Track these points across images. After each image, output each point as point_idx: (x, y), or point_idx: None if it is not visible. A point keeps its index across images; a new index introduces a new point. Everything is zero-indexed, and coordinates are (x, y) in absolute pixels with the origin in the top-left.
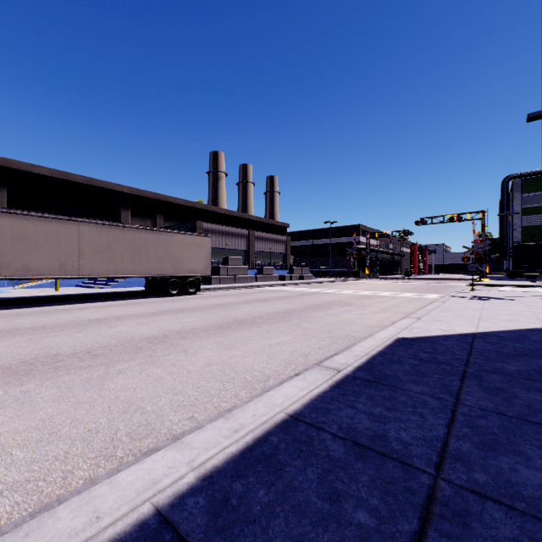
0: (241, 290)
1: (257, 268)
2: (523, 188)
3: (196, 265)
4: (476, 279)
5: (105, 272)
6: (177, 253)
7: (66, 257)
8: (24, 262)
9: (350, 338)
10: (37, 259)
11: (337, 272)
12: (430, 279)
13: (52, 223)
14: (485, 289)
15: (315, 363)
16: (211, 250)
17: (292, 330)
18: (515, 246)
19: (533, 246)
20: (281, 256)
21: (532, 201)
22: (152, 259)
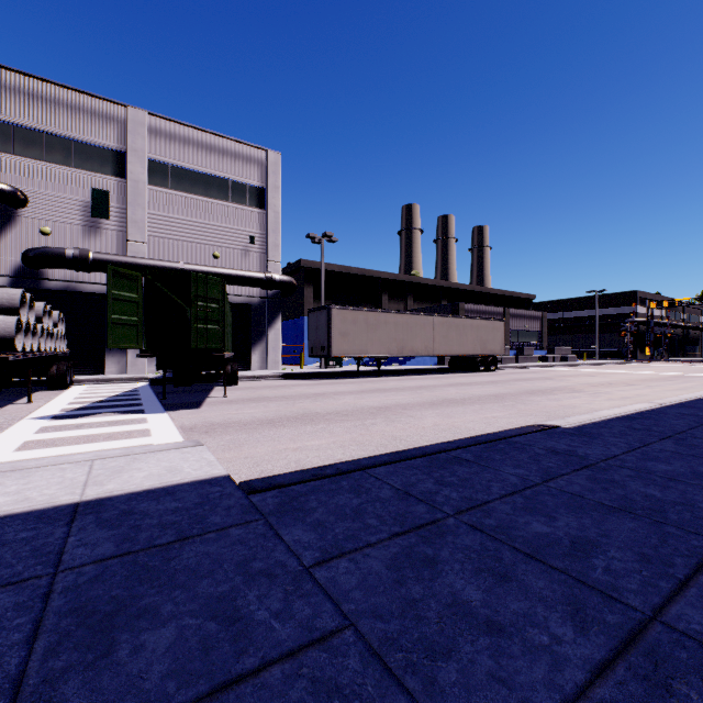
0: (521, 369)
1: (516, 349)
2: None
3: (494, 346)
4: None
5: (445, 352)
6: (483, 336)
7: (427, 341)
8: (411, 345)
9: None
10: (416, 343)
11: (602, 352)
12: None
13: (422, 319)
14: None
15: None
16: None
17: (651, 388)
18: None
19: None
20: (536, 334)
21: None
22: (469, 342)
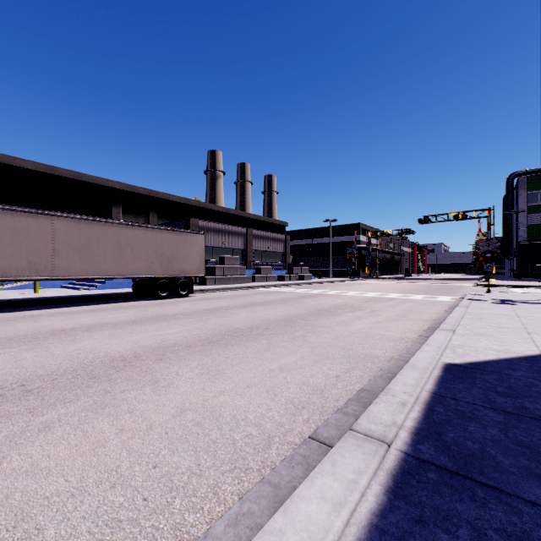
0: (238, 291)
1: (255, 268)
2: (529, 185)
3: (188, 265)
4: (481, 280)
5: (84, 272)
6: (167, 252)
7: (37, 255)
8: None
9: (373, 359)
10: (2, 258)
11: (337, 272)
12: (433, 279)
13: (21, 217)
14: (496, 290)
15: (338, 410)
16: (206, 249)
17: (297, 346)
18: (521, 245)
19: (540, 245)
20: (280, 255)
21: (538, 199)
22: (139, 258)
